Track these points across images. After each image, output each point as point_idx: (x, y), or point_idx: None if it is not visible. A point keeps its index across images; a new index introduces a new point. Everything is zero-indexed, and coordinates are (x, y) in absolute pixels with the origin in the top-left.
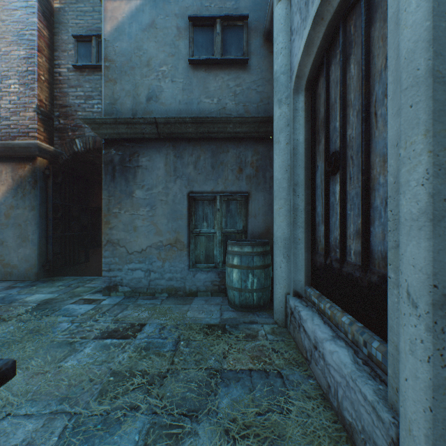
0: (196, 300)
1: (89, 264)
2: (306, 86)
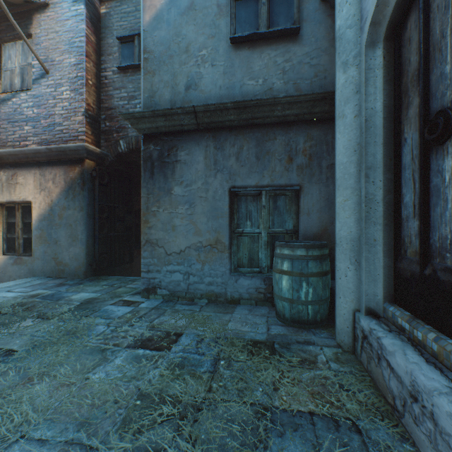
0: (239, 308)
1: (133, 264)
2: (386, 33)
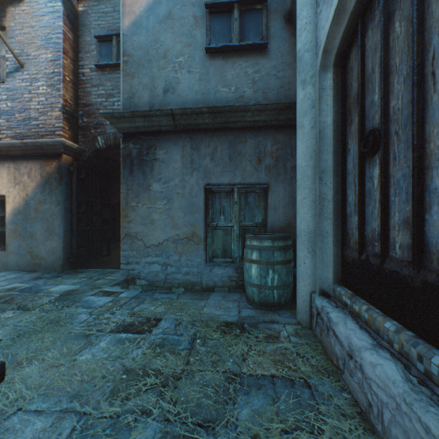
0: (213, 295)
1: (111, 257)
2: (335, 60)
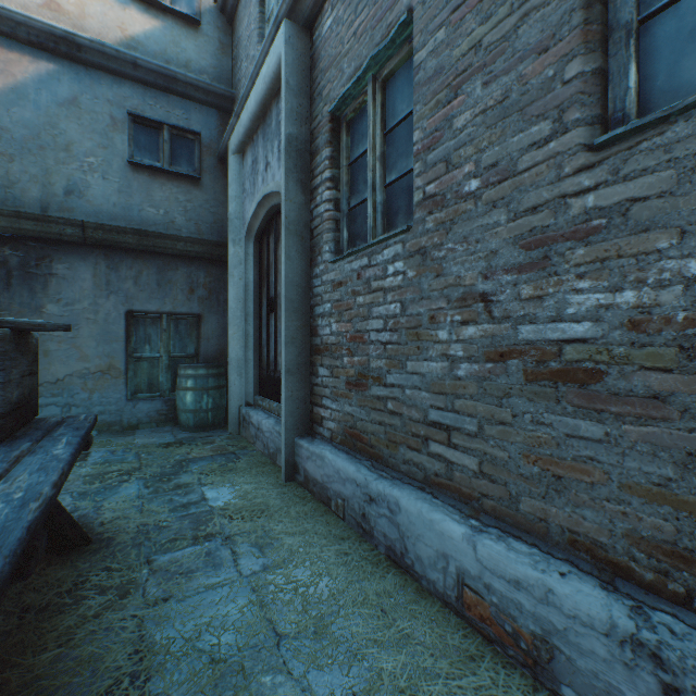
0: (140, 431)
1: None
2: (256, 238)
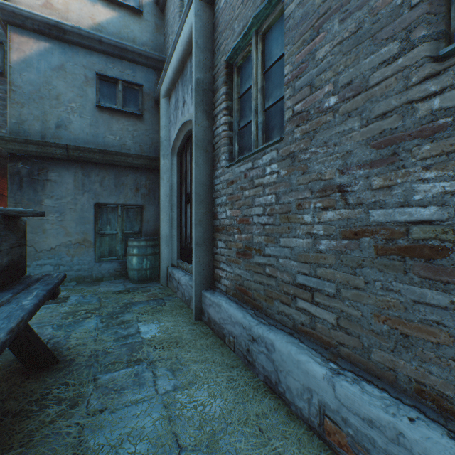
0: (103, 282)
1: None
2: (178, 153)
